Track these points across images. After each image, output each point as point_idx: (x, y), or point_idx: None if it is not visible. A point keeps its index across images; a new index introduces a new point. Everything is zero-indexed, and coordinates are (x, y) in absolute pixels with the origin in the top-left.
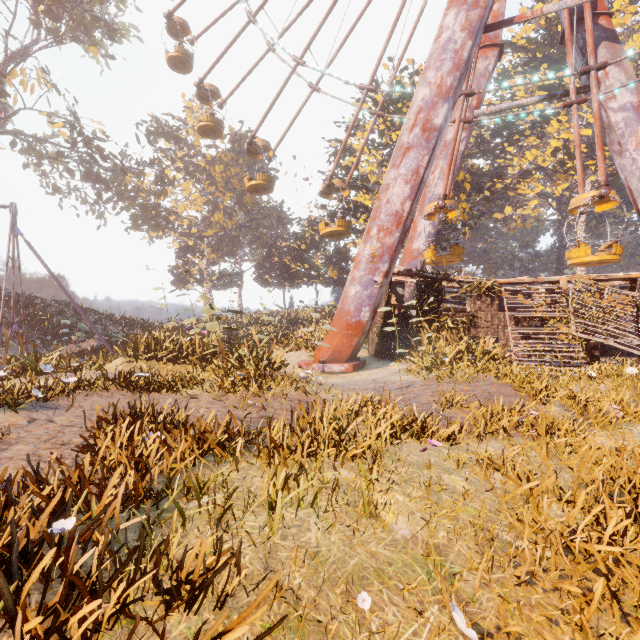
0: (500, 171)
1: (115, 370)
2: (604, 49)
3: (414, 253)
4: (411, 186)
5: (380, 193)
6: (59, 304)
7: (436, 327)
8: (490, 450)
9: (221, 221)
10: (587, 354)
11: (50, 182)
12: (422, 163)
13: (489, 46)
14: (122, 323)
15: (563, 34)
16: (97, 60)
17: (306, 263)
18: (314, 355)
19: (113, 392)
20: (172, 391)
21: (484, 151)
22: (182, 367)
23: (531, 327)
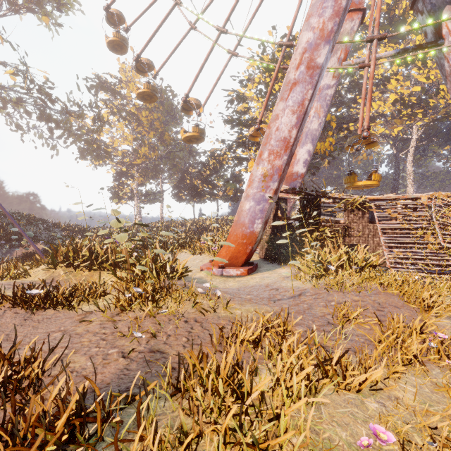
0: (351, 118)
1: (13, 285)
2: (448, 11)
3: (294, 176)
4: (297, 116)
5: (270, 122)
6: (15, 215)
7: (316, 236)
8: (426, 406)
9: (146, 153)
10: (445, 259)
11: (13, 121)
12: (307, 96)
13: (354, 10)
14: (67, 230)
15: (413, 1)
16: (49, 27)
17: (210, 184)
18: (212, 270)
19: (6, 309)
20: (67, 308)
21: (341, 102)
22: (97, 273)
23: (401, 237)
